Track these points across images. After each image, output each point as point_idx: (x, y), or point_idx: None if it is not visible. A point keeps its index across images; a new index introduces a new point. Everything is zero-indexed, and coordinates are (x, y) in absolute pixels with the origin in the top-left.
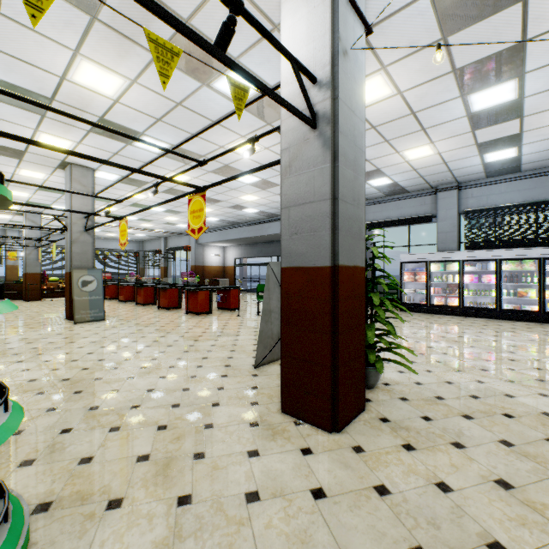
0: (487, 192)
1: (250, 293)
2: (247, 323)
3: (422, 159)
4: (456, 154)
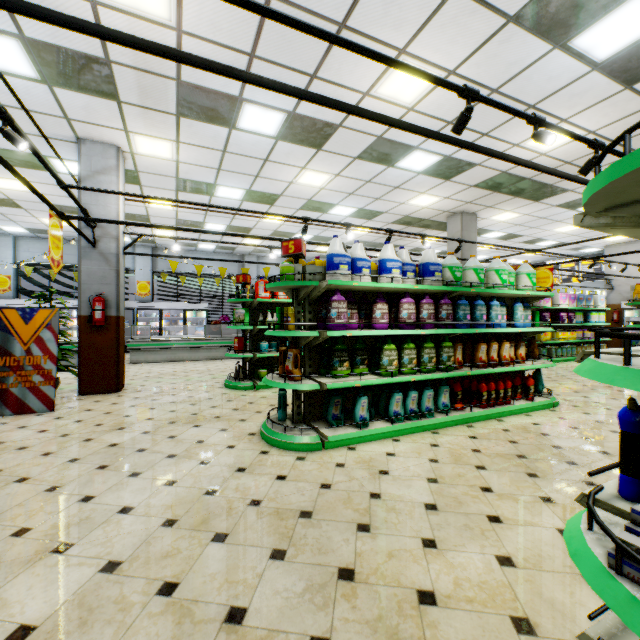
0: None
1: None
2: None
3: None
4: None
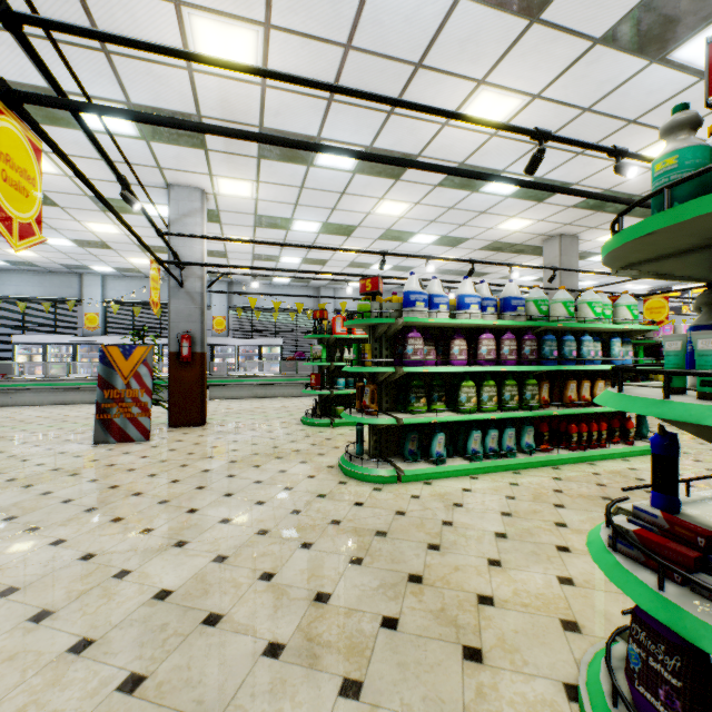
0: None
1: None
2: None
3: None
4: None
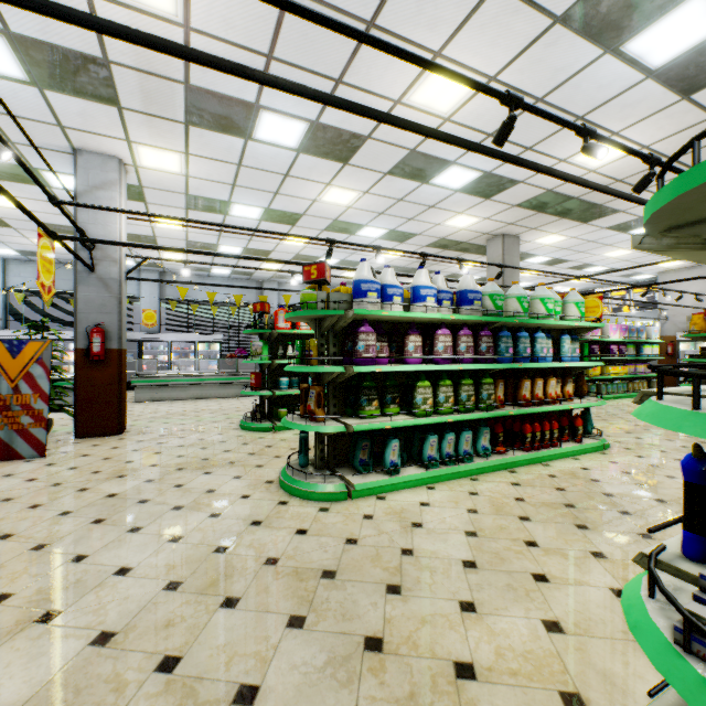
0: None
1: None
2: None
3: None
4: None
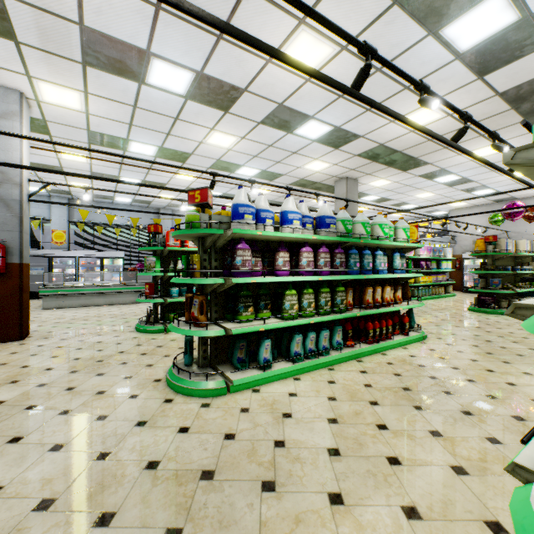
0: None
1: None
2: None
3: None
4: None
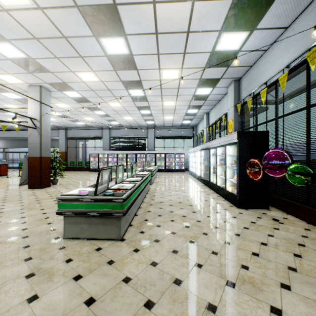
0: (117, 131)
1: (13, 169)
2: (14, 179)
3: (92, 120)
4: (102, 121)
